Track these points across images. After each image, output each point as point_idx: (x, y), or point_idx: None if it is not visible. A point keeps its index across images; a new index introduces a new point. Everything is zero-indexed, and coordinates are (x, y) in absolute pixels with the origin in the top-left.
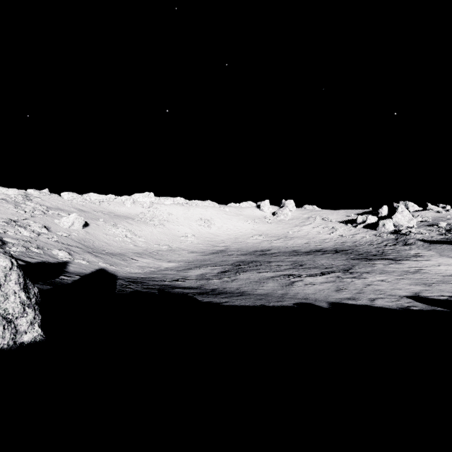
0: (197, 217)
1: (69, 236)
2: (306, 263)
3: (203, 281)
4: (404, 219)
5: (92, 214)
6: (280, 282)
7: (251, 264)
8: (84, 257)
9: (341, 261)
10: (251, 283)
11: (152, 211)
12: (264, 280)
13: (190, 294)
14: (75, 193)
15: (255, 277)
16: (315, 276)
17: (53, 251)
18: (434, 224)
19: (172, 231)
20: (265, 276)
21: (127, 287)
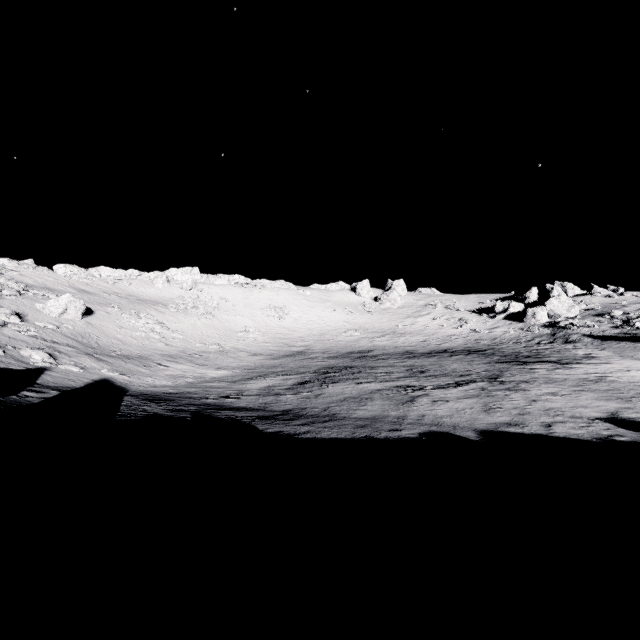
0: (263, 304)
1: (58, 330)
2: (429, 369)
3: (268, 398)
4: (562, 306)
5: (101, 297)
6: (392, 397)
7: (345, 371)
8: (77, 361)
9: (482, 365)
10: (346, 400)
11: (195, 294)
12: (367, 394)
13: (245, 420)
14: (76, 267)
15: (352, 391)
16: (446, 388)
17: (22, 351)
18: (605, 313)
19: (226, 323)
20: (367, 389)
21: (139, 409)
